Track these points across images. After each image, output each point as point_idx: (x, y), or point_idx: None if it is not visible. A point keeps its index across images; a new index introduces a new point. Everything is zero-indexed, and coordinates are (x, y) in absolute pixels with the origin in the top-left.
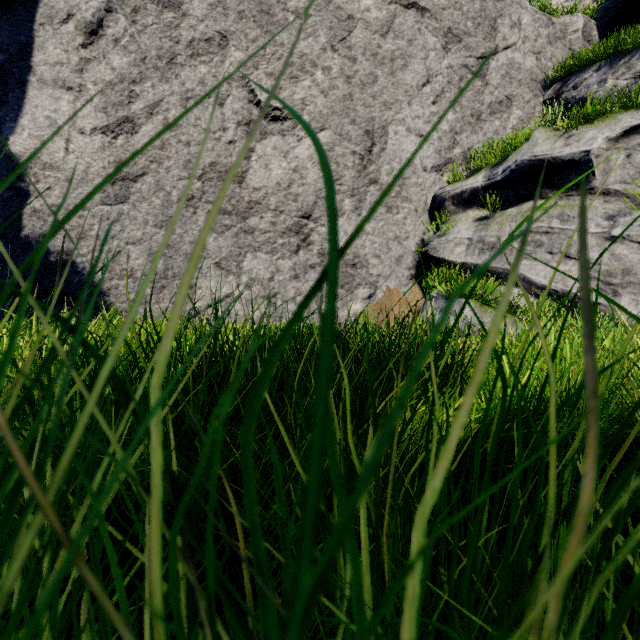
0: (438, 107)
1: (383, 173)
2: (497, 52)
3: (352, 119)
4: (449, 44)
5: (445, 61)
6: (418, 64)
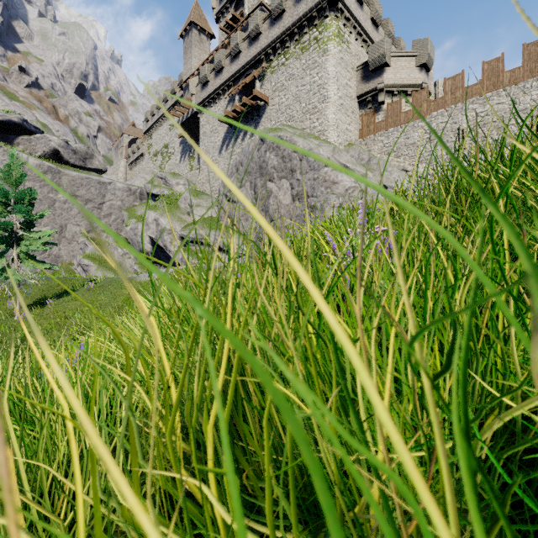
0: (84, 218)
1: (67, 235)
2: (106, 202)
3: (56, 224)
4: (88, 202)
5: (86, 207)
6: (76, 209)
